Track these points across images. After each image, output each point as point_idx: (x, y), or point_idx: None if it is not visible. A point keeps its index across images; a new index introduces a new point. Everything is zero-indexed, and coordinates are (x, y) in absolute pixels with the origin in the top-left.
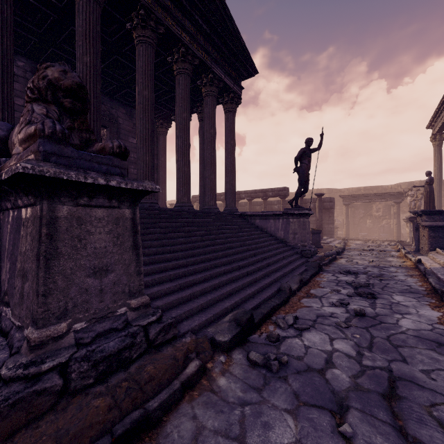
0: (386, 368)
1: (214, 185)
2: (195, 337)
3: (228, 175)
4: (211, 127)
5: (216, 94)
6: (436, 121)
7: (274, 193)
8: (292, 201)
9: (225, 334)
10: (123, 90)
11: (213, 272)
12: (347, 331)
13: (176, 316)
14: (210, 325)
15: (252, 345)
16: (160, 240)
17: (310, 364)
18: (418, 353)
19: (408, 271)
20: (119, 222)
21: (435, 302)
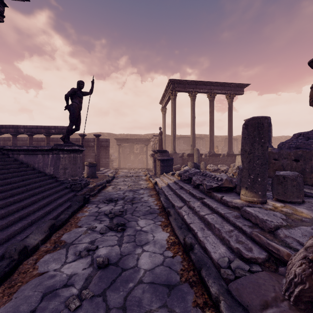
0: None
1: None
2: None
3: None
4: None
5: None
6: (163, 100)
7: (57, 130)
8: (64, 137)
9: None
10: None
11: None
12: None
13: None
14: None
15: None
16: None
17: None
18: None
19: (150, 191)
20: None
21: (164, 221)
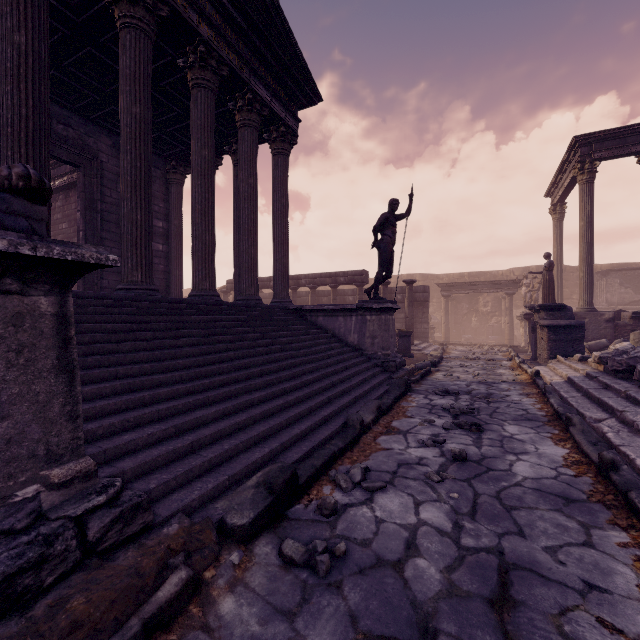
0: (496, 549)
1: (254, 264)
2: (189, 522)
3: (278, 250)
4: (249, 176)
5: (258, 126)
6: (556, 188)
7: (347, 278)
8: (370, 290)
9: (245, 510)
10: (107, 107)
11: (239, 402)
12: (441, 488)
13: (158, 485)
14: (222, 496)
15: (291, 524)
16: (152, 350)
17: (381, 553)
18: (540, 518)
19: (524, 388)
20: (24, 321)
21: (559, 434)
